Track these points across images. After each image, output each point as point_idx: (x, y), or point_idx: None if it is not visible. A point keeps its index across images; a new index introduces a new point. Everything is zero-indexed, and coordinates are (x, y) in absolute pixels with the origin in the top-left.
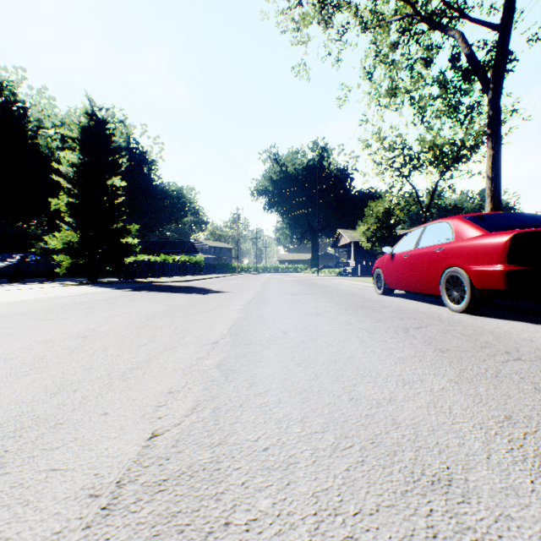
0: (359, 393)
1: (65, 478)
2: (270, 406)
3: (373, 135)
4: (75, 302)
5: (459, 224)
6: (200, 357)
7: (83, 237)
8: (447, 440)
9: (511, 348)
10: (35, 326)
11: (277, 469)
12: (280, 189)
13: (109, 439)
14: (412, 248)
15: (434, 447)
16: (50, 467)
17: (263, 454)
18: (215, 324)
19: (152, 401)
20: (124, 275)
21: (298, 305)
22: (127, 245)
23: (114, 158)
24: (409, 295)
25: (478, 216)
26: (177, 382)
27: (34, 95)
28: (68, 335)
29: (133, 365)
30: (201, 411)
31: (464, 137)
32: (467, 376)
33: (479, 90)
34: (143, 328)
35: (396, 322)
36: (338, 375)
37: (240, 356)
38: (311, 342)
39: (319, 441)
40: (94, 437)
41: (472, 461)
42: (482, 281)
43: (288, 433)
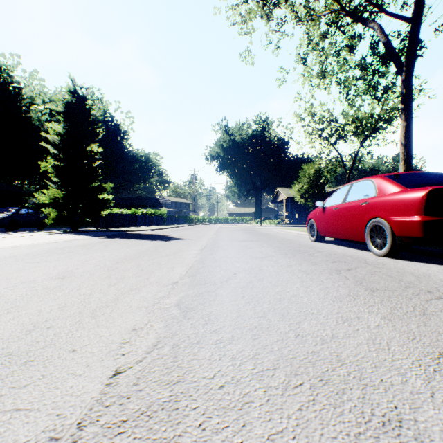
0: (304, 330)
1: (28, 419)
2: (225, 342)
3: (305, 110)
4: (58, 247)
5: (381, 182)
6: (162, 296)
7: (66, 194)
8: (390, 378)
9: (432, 288)
10: (22, 268)
11: (233, 409)
12: (229, 155)
13: (74, 377)
14: (340, 202)
15: (379, 385)
16: (15, 406)
17: (219, 392)
18: (175, 266)
19: (117, 338)
20: (101, 225)
21: (246, 250)
22: (103, 200)
23: (92, 128)
24: (337, 241)
25: (398, 175)
26: (141, 319)
27: (27, 78)
28: (48, 276)
29: (102, 304)
30: (161, 348)
31: (380, 112)
32: (398, 314)
33: (393, 73)
34: (113, 270)
35: (329, 265)
36: (284, 313)
37: (197, 295)
38: (258, 283)
39: (271, 379)
40: (60, 375)
41: (418, 399)
42: (402, 229)
43: (242, 370)
